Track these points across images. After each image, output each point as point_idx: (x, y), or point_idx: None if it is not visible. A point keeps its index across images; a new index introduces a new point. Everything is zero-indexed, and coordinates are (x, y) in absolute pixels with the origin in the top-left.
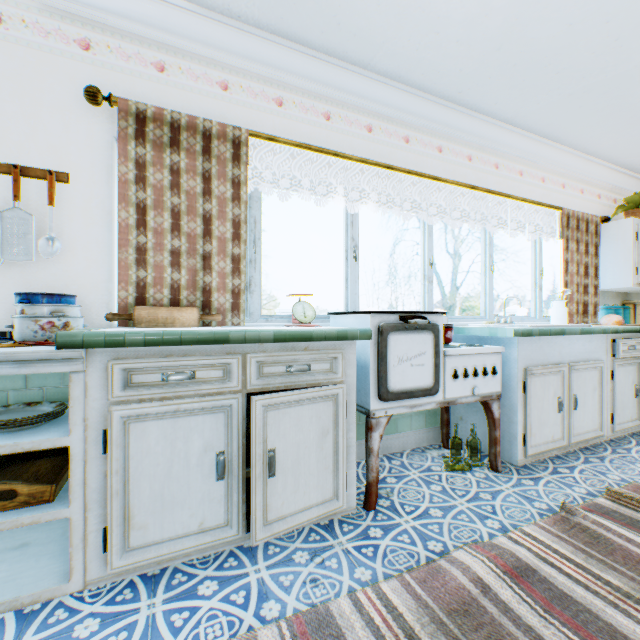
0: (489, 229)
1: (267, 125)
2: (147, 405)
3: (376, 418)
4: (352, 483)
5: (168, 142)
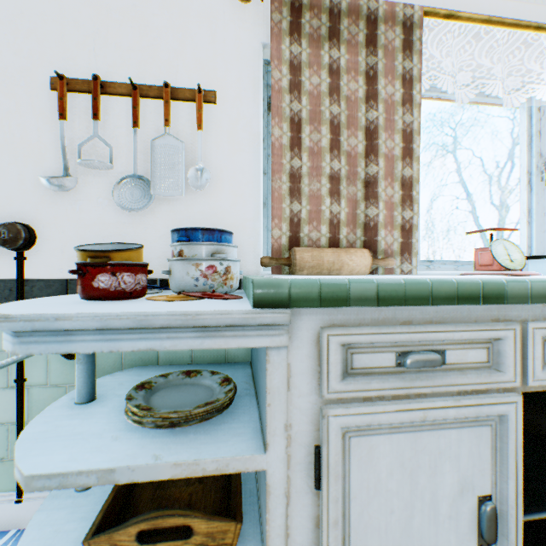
0: None
1: (435, 5)
2: (377, 409)
3: None
4: None
5: (325, 34)
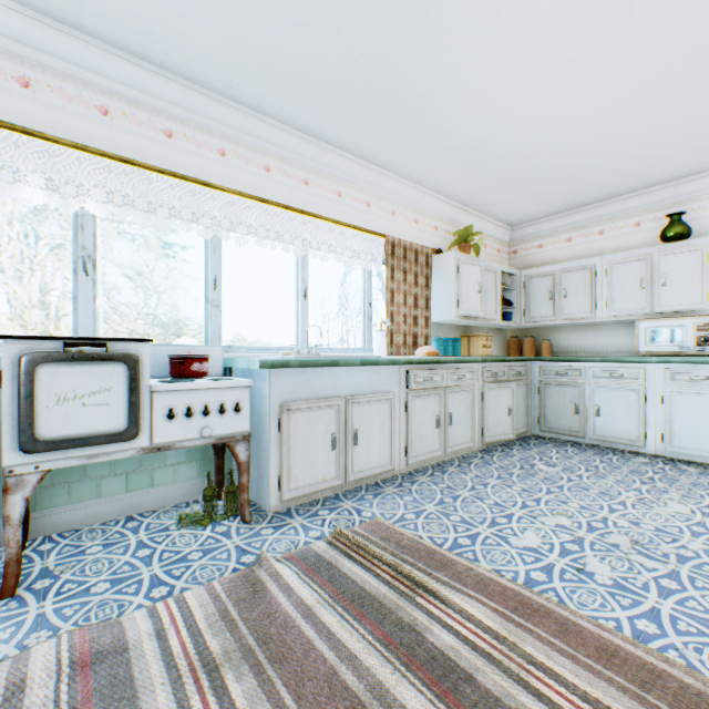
0: (302, 251)
1: None
2: None
3: (18, 476)
4: None
5: None
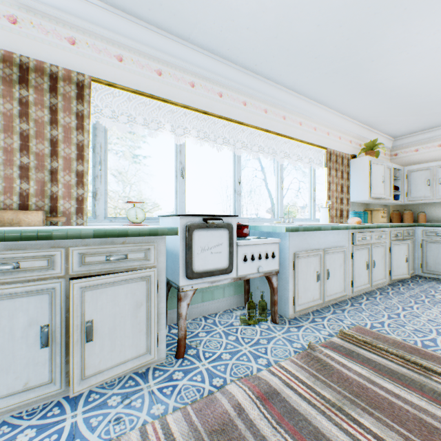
0: (280, 160)
1: (110, 74)
2: None
3: (184, 291)
4: (163, 340)
5: (17, 79)
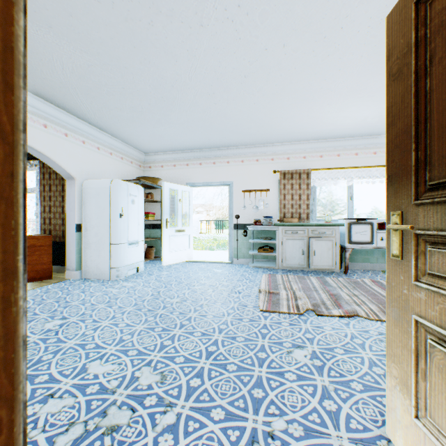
0: None
1: (317, 164)
2: (288, 237)
3: (347, 248)
4: (338, 264)
5: (290, 178)
